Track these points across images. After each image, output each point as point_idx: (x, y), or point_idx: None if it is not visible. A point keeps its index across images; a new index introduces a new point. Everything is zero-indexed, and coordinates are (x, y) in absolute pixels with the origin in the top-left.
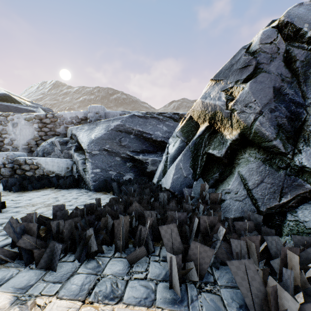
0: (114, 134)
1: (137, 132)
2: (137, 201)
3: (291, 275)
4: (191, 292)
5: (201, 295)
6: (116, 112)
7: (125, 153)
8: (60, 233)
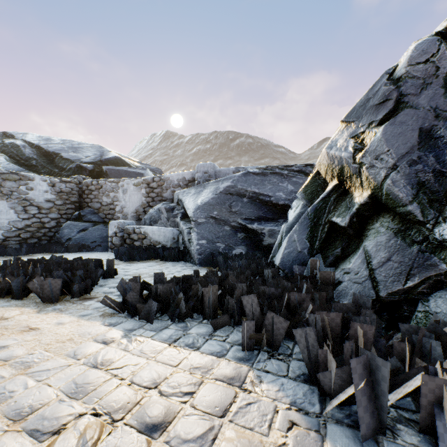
0: (224, 198)
1: (252, 194)
2: (235, 276)
3: (351, 347)
4: (261, 356)
5: (270, 360)
6: (229, 169)
7: (235, 222)
8: (158, 295)
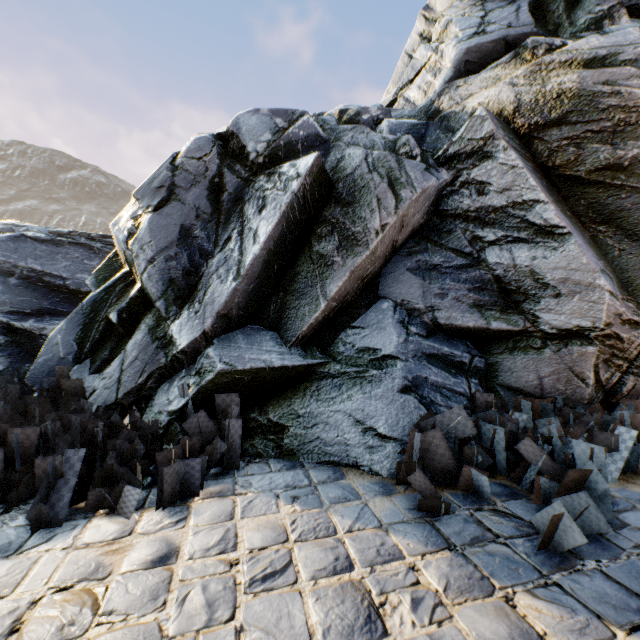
0: None
1: (29, 272)
2: None
3: None
4: None
5: None
6: None
7: None
8: None
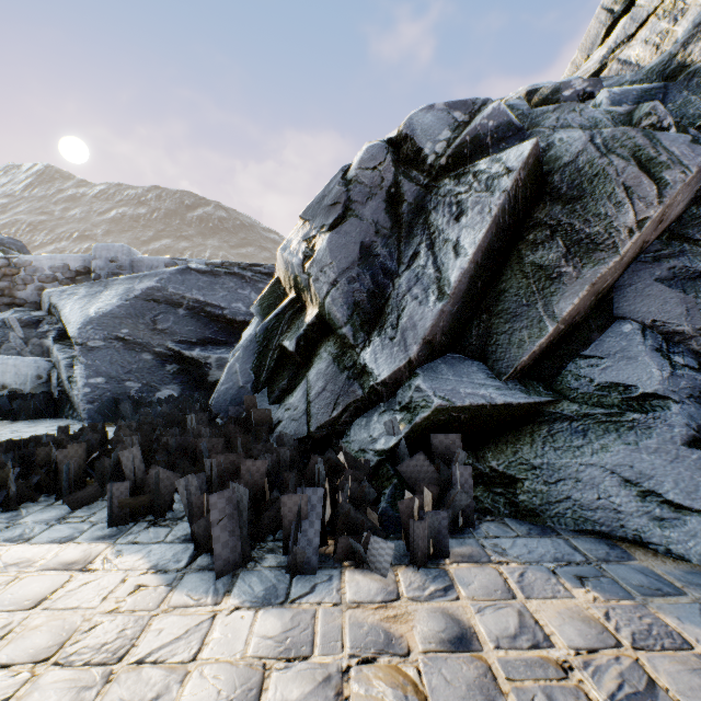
0: (142, 307)
1: (194, 303)
2: (134, 429)
3: None
4: (136, 528)
5: (148, 529)
6: (158, 259)
7: (163, 346)
8: None
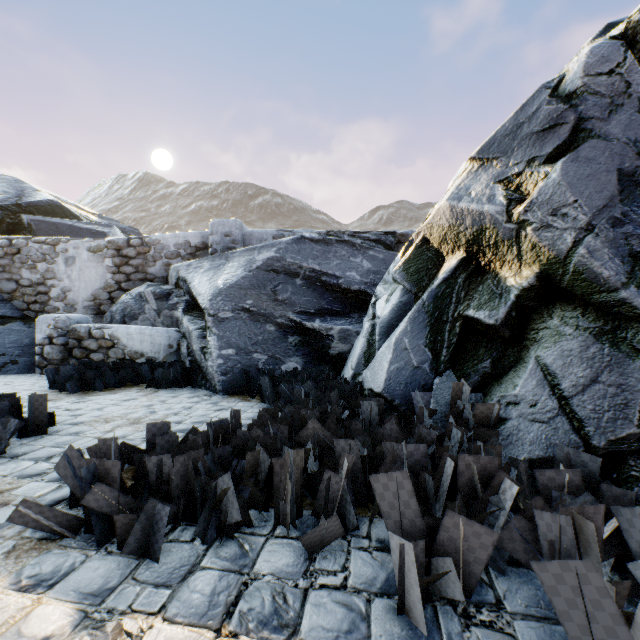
0: (263, 278)
1: (310, 273)
2: (316, 419)
3: None
4: (447, 625)
5: (470, 632)
6: (266, 231)
7: (284, 317)
8: (164, 482)
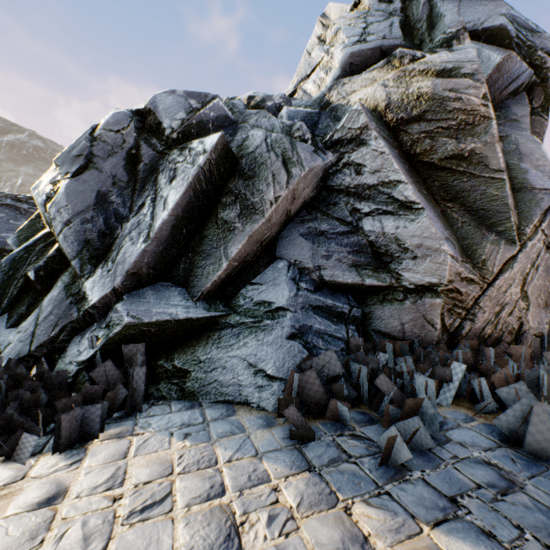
0: None
1: None
2: None
3: None
4: None
5: None
6: None
7: None
8: None
